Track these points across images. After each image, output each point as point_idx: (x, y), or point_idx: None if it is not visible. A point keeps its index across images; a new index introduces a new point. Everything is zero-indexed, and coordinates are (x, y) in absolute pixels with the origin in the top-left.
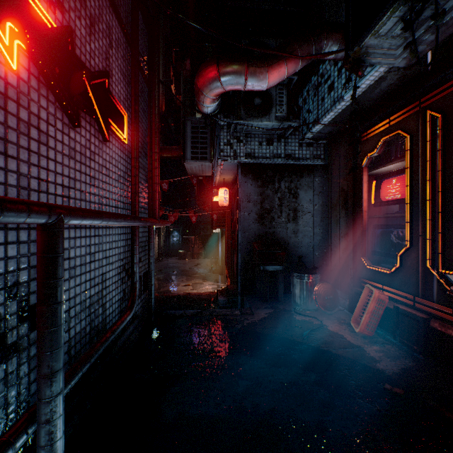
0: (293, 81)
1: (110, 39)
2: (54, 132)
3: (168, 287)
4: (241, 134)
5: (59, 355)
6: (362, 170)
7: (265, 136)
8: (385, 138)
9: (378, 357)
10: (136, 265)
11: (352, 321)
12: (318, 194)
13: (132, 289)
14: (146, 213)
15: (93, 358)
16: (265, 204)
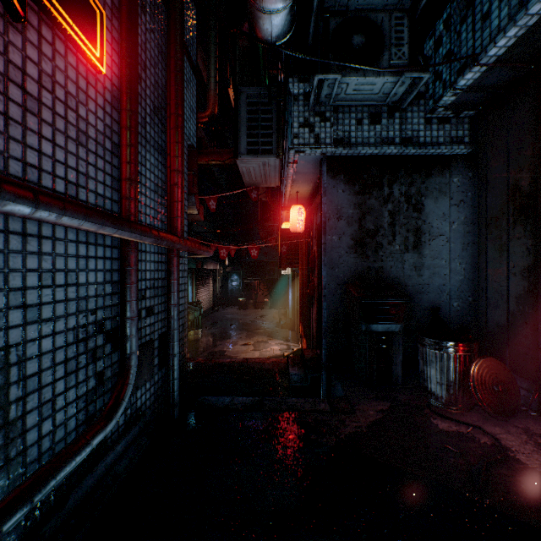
0: (420, 2)
1: None
2: None
3: (221, 345)
4: (327, 108)
5: None
6: None
7: (368, 109)
8: None
9: None
10: (130, 323)
11: None
12: (457, 204)
13: (120, 370)
14: (165, 230)
15: None
16: (366, 222)
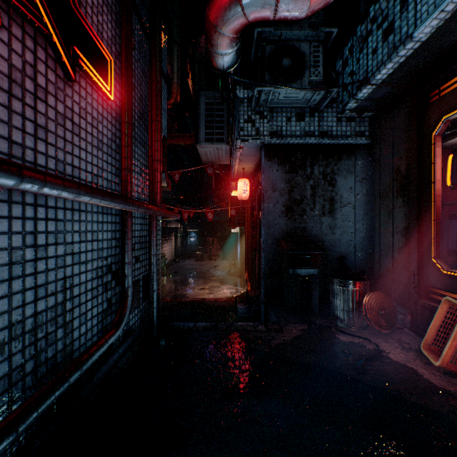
0: (331, 35)
1: None
2: None
3: (183, 290)
4: (265, 109)
5: None
6: (433, 140)
7: (295, 110)
8: None
9: None
10: (128, 266)
11: (423, 347)
12: (360, 180)
13: (121, 298)
14: (147, 201)
15: (24, 422)
16: (294, 193)
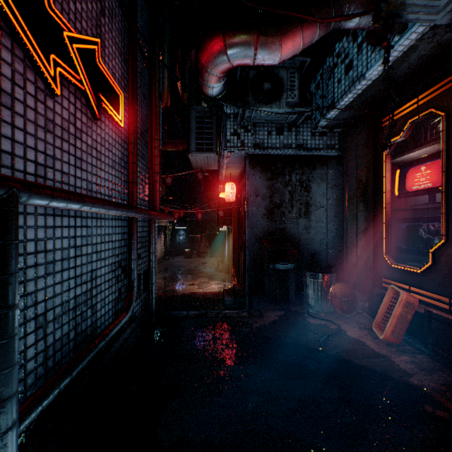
0: (305, 63)
1: (101, 6)
2: (22, 96)
3: (173, 285)
4: (249, 123)
5: (9, 377)
6: (384, 158)
7: (275, 125)
8: (413, 119)
9: (410, 370)
10: (134, 262)
11: (374, 326)
12: (332, 187)
13: (129, 288)
14: (146, 206)
15: (75, 370)
16: (274, 198)
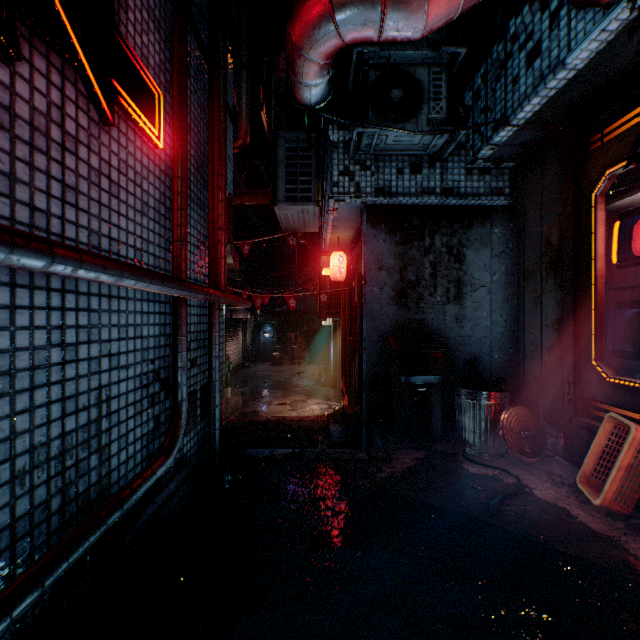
0: (458, 57)
1: None
2: None
3: (254, 405)
4: (368, 157)
5: None
6: (594, 202)
7: (408, 158)
8: None
9: None
10: (182, 372)
11: (579, 481)
12: (498, 255)
13: (173, 415)
14: (206, 283)
15: (51, 574)
16: (407, 272)
